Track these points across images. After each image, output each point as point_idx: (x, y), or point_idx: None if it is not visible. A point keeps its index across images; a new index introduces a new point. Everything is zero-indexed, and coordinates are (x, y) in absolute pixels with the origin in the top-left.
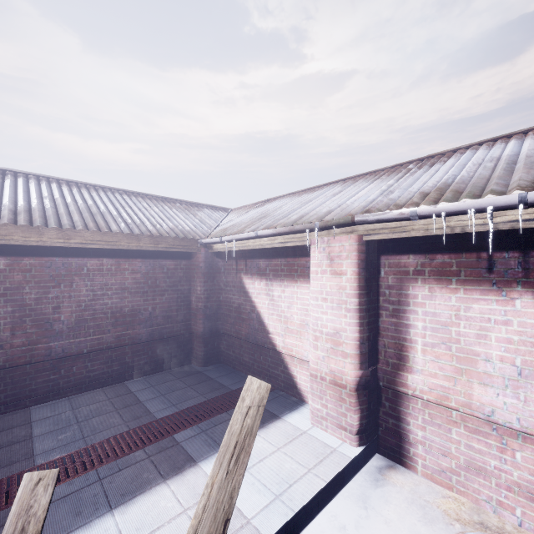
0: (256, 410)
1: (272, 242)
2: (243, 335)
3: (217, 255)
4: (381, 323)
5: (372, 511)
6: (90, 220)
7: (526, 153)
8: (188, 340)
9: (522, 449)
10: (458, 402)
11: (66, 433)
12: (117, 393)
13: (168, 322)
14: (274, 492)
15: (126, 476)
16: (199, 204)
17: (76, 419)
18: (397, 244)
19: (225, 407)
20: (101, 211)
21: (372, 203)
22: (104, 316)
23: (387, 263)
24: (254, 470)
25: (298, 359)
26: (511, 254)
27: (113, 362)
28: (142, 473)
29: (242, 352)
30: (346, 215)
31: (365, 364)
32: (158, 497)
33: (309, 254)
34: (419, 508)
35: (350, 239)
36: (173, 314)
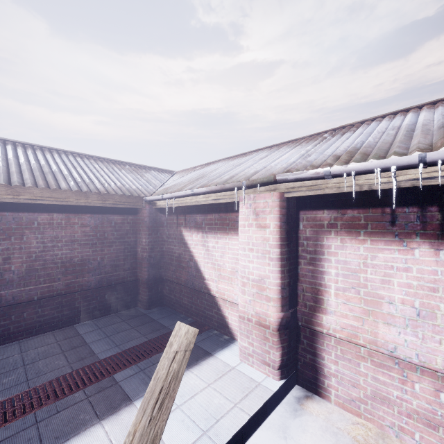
0: (183, 355)
1: (206, 199)
2: (182, 281)
3: (160, 211)
4: (300, 270)
5: (291, 439)
6: (40, 178)
7: (422, 123)
8: (134, 286)
9: (420, 381)
10: (366, 340)
11: (10, 376)
12: (65, 336)
13: (115, 270)
14: (201, 428)
15: (63, 418)
16: (147, 166)
17: (23, 362)
18: (314, 201)
19: (164, 346)
20: (53, 171)
21: (292, 164)
22: (54, 266)
23: (305, 217)
24: (185, 406)
25: (229, 302)
26: (410, 209)
27: (63, 307)
28: (79, 414)
29: (182, 296)
30: (269, 175)
31: (286, 306)
32: (92, 439)
33: (238, 210)
34: (332, 435)
35: (273, 196)
36: (120, 263)
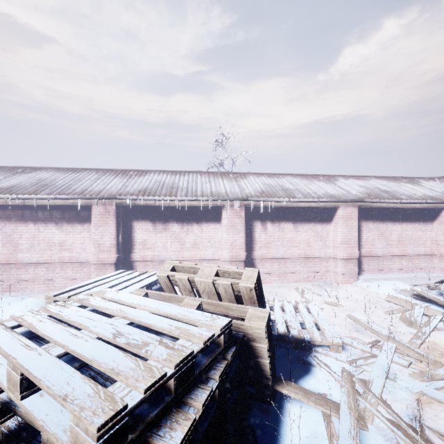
0: None
1: None
2: None
3: None
4: None
5: None
6: None
7: (45, 180)
8: None
9: (31, 268)
10: (13, 260)
11: None
12: None
13: None
14: None
15: None
16: None
17: None
18: None
19: None
20: None
21: None
22: None
23: None
24: None
25: None
26: (28, 212)
27: None
28: None
29: None
30: None
31: None
32: None
33: None
34: None
35: None
36: None
